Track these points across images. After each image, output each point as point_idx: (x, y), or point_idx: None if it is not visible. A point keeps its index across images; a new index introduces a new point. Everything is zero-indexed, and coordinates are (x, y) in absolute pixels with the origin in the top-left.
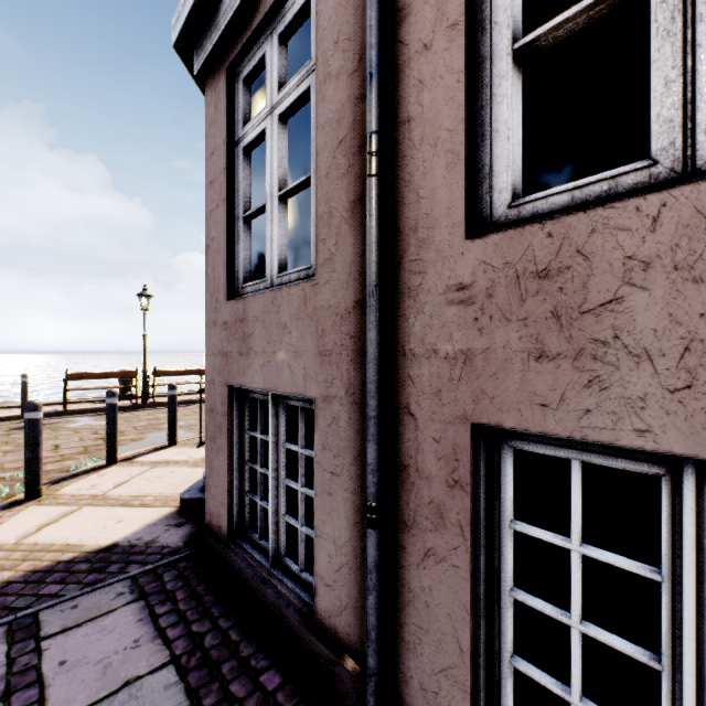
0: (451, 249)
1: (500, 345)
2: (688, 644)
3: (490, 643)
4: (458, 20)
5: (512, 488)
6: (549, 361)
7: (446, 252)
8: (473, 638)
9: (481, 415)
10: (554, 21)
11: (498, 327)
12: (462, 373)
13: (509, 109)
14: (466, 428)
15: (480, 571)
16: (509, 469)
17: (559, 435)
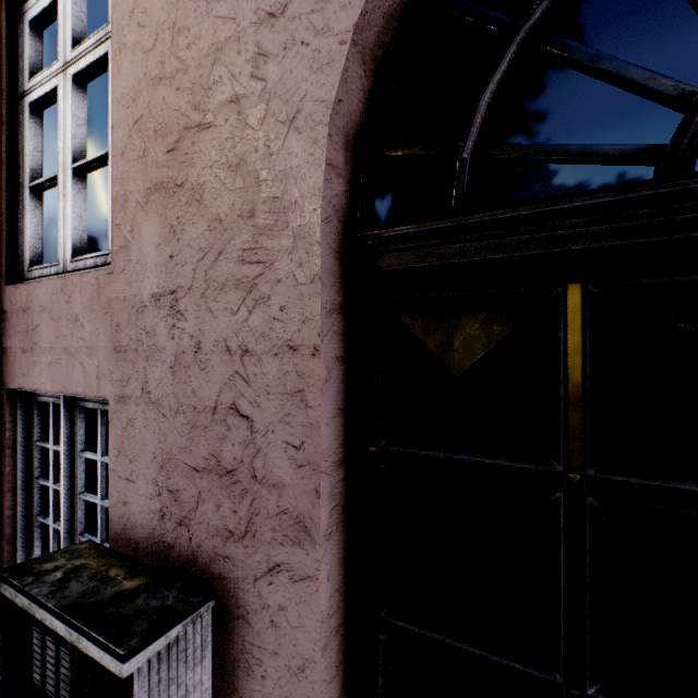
0: (2, 290)
1: (15, 345)
2: (63, 474)
3: (30, 512)
4: (4, 161)
5: (41, 423)
6: (26, 353)
7: (0, 291)
8: (13, 508)
9: (10, 383)
10: (39, 181)
11: (14, 335)
12: (5, 360)
13: (28, 218)
14: (6, 391)
15: (19, 471)
16: (36, 412)
17: (28, 389)
